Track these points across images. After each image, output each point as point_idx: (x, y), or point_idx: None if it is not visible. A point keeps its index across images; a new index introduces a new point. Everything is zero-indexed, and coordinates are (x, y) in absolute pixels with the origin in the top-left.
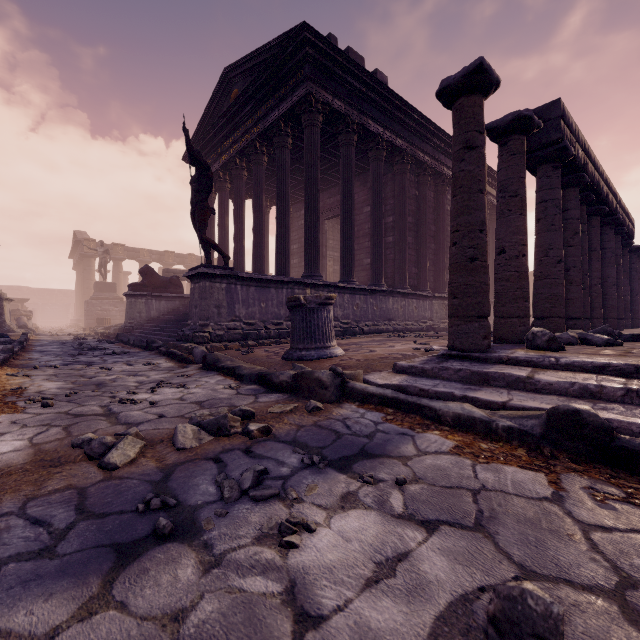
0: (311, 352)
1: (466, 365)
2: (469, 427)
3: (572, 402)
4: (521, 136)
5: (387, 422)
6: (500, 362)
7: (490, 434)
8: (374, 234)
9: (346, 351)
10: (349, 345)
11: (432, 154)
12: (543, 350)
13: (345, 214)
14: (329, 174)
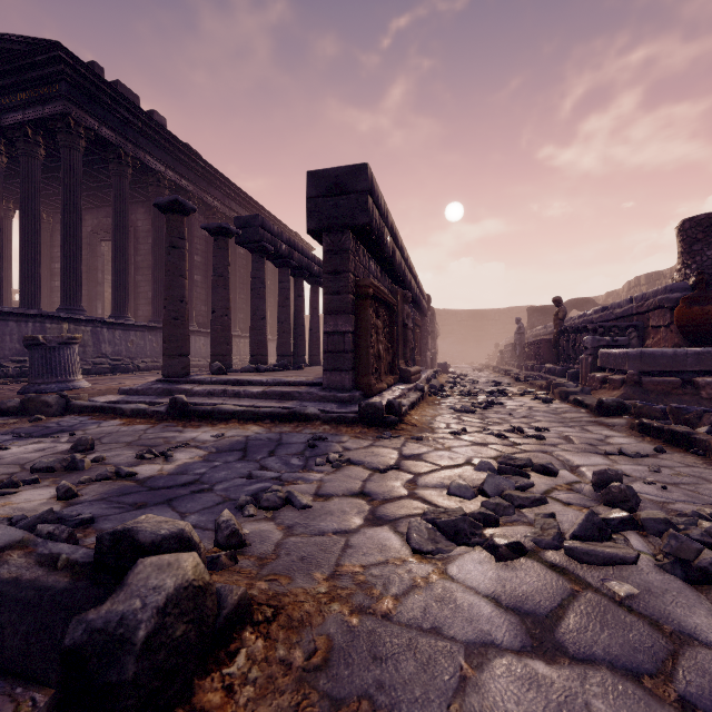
0: (51, 386)
1: (166, 386)
2: (138, 414)
3: (201, 398)
4: (225, 238)
5: (91, 420)
6: (186, 383)
7: (146, 416)
8: (155, 270)
9: (94, 384)
10: (104, 380)
11: (222, 200)
12: (215, 375)
13: (117, 247)
14: (104, 192)
